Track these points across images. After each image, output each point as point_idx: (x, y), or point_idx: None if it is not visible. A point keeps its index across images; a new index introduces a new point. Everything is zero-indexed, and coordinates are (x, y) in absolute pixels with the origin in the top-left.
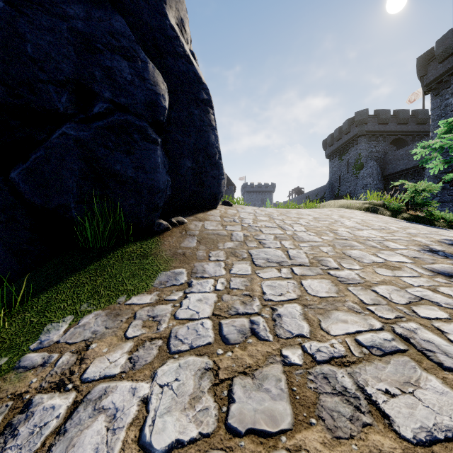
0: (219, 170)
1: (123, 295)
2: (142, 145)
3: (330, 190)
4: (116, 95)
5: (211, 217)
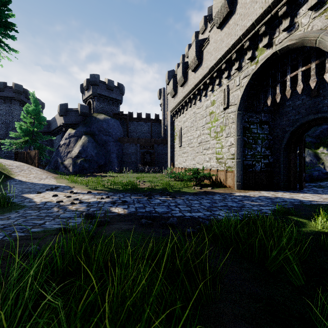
0: None
1: (1, 163)
2: None
3: None
4: None
5: None
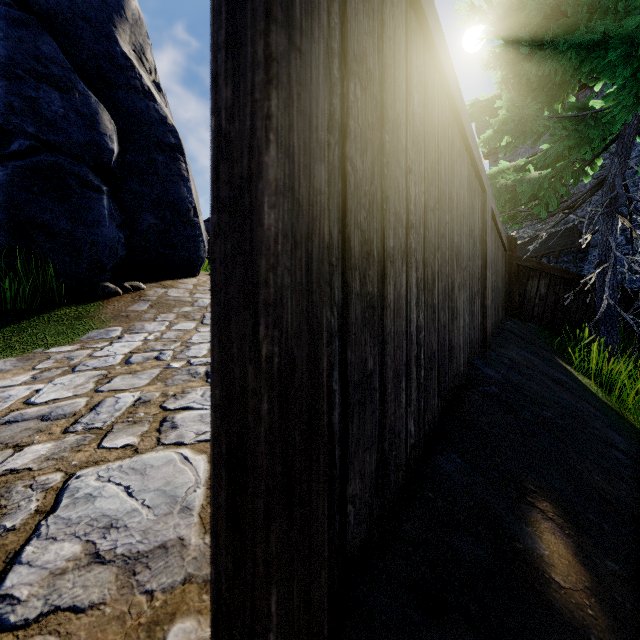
0: (195, 231)
1: (41, 347)
2: (81, 192)
3: None
4: (43, 132)
5: (181, 285)
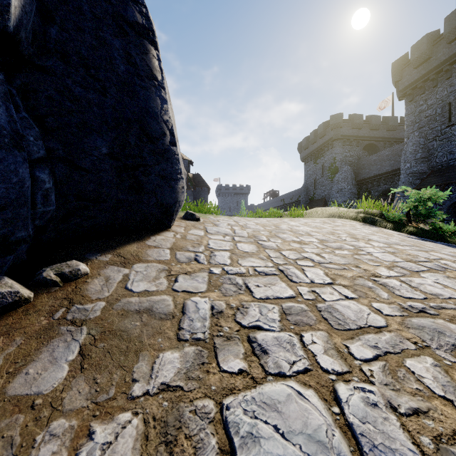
0: (171, 165)
1: None
2: None
3: (305, 193)
4: None
5: (151, 252)
